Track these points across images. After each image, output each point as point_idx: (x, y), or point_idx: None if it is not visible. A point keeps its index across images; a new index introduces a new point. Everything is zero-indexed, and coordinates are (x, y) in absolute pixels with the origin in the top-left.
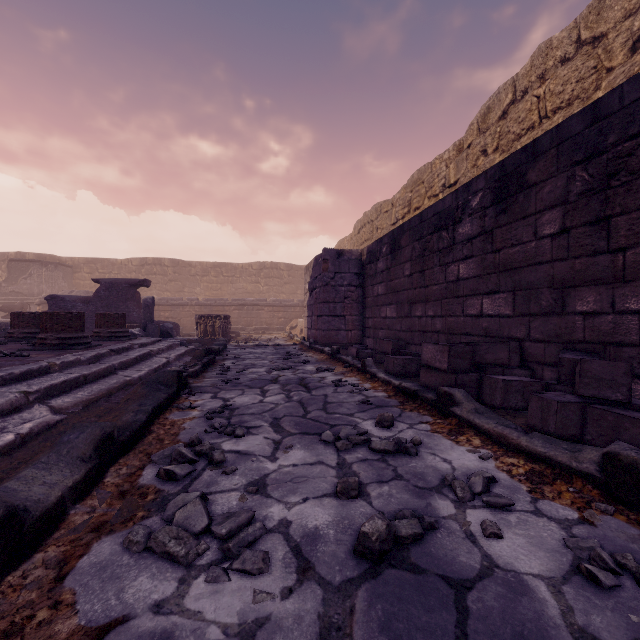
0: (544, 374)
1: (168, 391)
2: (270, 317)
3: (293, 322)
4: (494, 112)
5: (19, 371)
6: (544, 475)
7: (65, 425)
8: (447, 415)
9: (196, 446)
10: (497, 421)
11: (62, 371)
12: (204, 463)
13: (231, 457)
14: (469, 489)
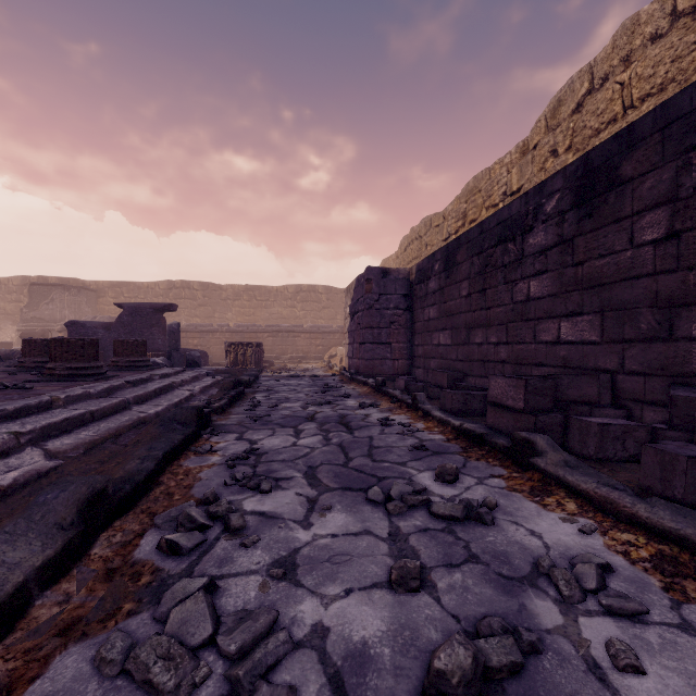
0: (644, 415)
1: (185, 431)
2: (307, 345)
3: (332, 350)
4: (566, 105)
5: (13, 407)
6: (680, 563)
7: (59, 473)
8: (525, 467)
9: (211, 505)
10: (598, 479)
11: (66, 406)
12: (219, 529)
13: (253, 521)
14: (577, 583)
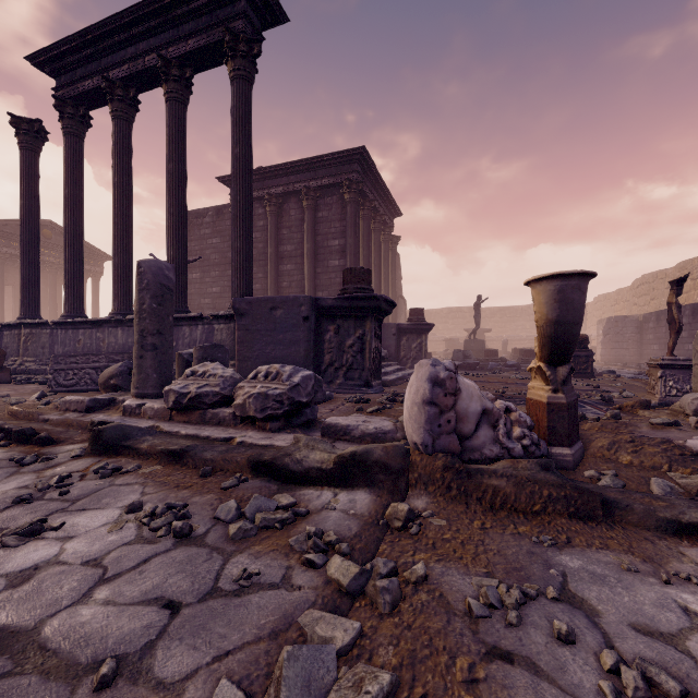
0: None
1: None
2: None
3: None
4: None
5: None
6: None
7: None
8: None
9: None
10: None
11: None
12: None
13: None
14: None
